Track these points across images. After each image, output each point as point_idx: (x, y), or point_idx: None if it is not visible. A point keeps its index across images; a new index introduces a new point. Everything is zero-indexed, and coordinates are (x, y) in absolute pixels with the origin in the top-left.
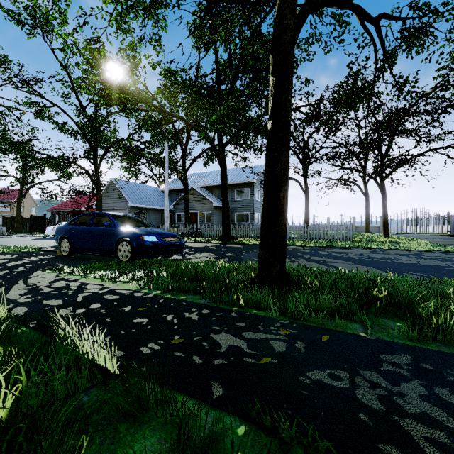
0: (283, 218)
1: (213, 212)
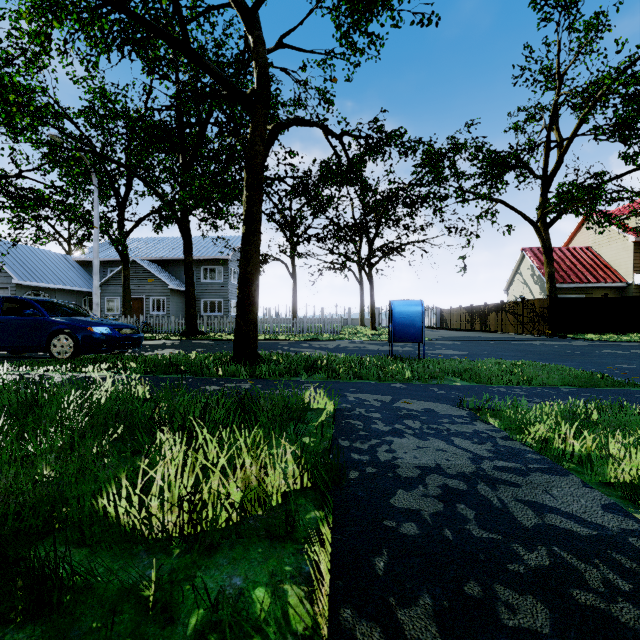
0: (255, 308)
1: (169, 298)
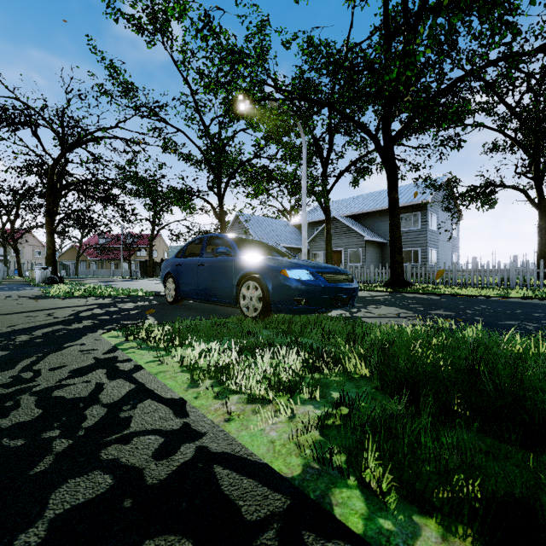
0: None
1: (364, 249)
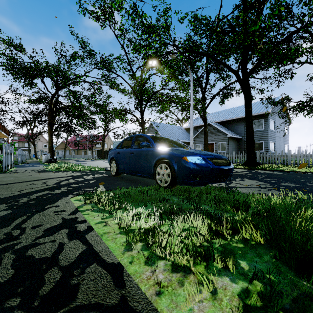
0: None
1: (228, 142)
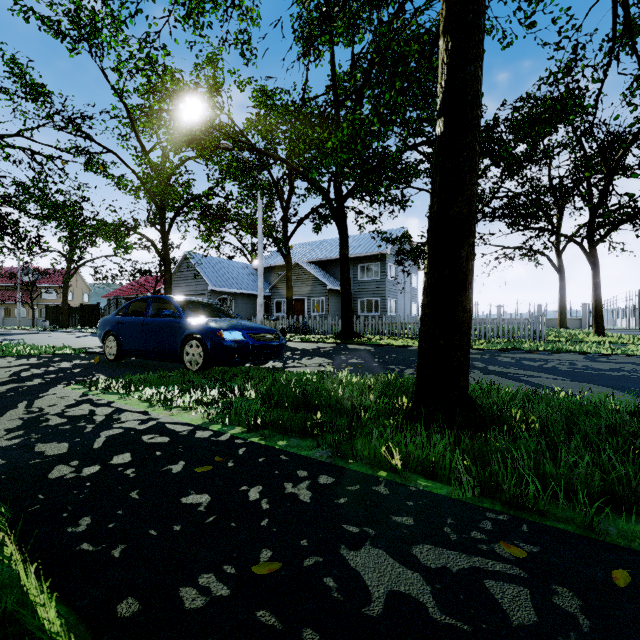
0: (466, 297)
1: (327, 298)
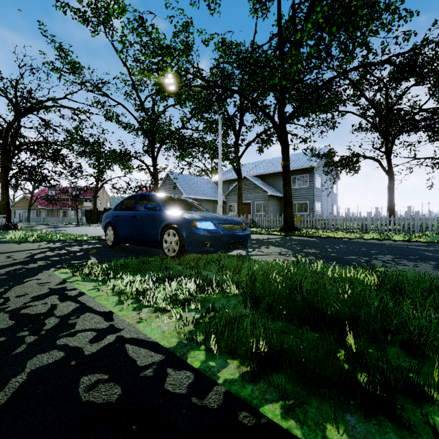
0: None
1: (267, 202)
